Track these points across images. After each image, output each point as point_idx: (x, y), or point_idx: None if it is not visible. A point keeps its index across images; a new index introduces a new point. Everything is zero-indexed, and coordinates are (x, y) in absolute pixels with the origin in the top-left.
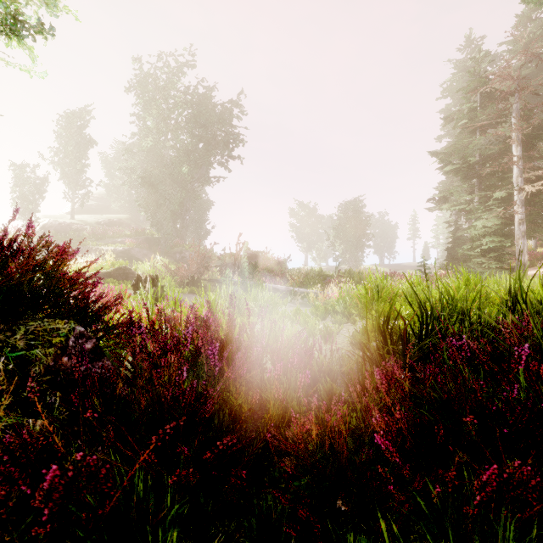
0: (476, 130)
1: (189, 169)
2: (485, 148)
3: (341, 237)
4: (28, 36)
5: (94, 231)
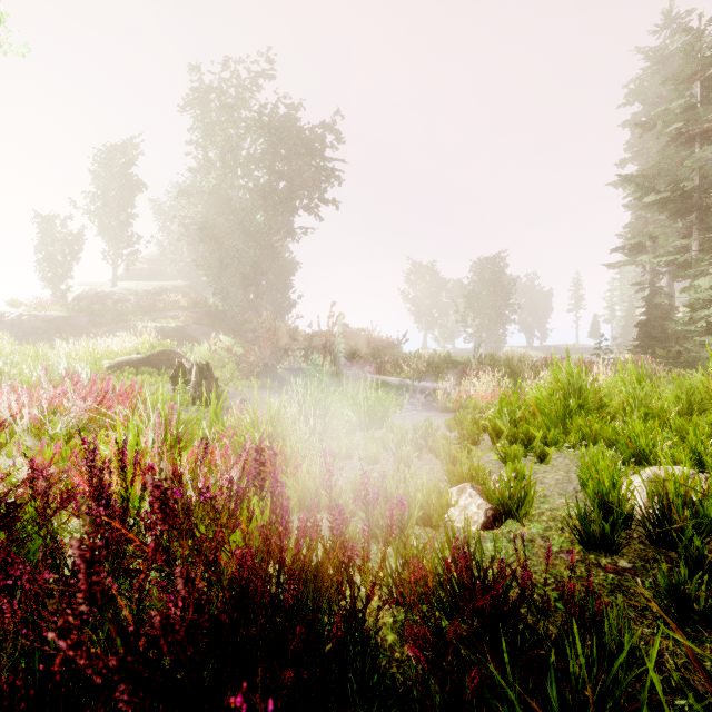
0: (693, 140)
1: (266, 216)
2: None
3: (475, 309)
4: None
5: (140, 302)
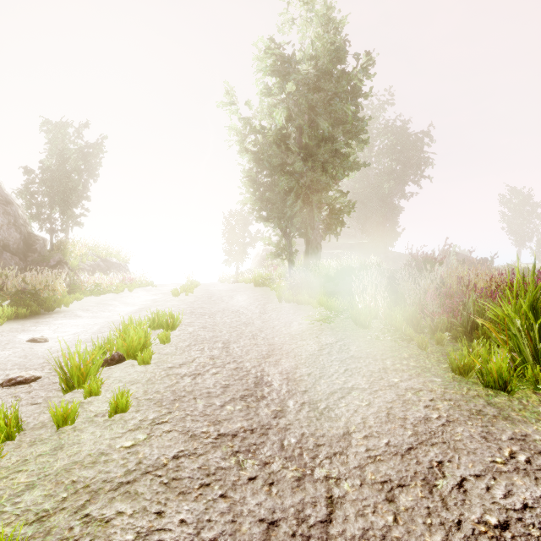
0: None
1: (389, 185)
2: None
3: None
4: (359, 169)
5: None
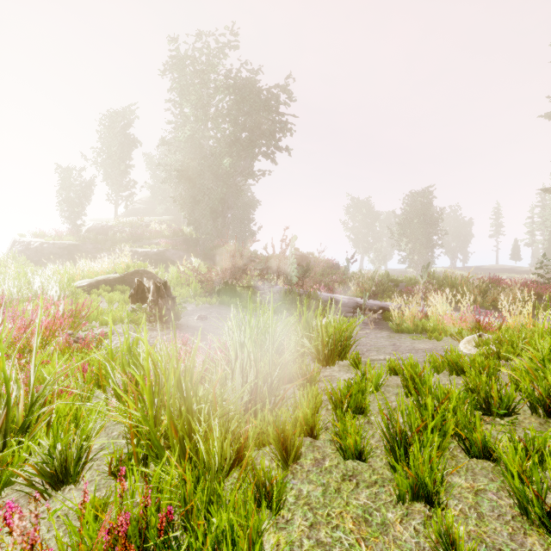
0: None
1: (231, 161)
2: None
3: (407, 235)
4: None
5: (133, 232)
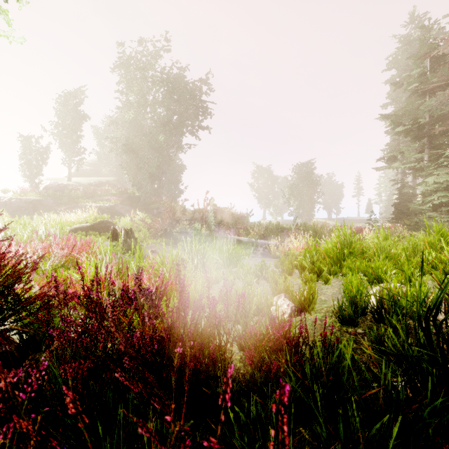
0: (425, 93)
1: (165, 137)
2: (436, 109)
3: (295, 195)
4: None
5: (86, 190)
